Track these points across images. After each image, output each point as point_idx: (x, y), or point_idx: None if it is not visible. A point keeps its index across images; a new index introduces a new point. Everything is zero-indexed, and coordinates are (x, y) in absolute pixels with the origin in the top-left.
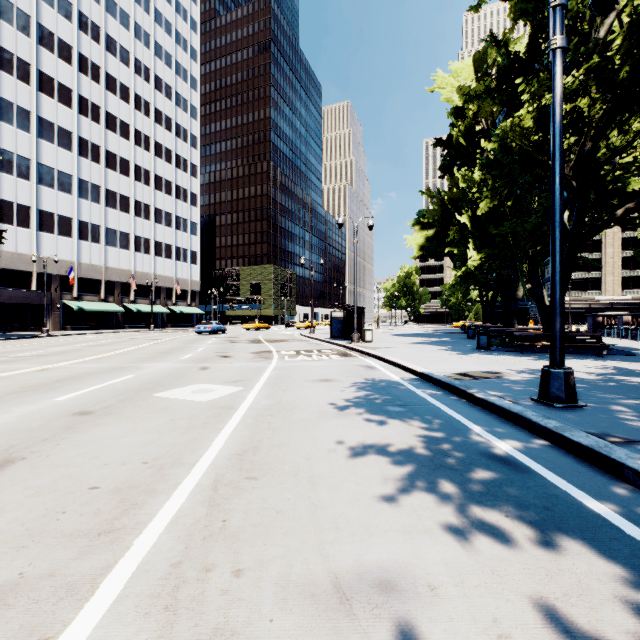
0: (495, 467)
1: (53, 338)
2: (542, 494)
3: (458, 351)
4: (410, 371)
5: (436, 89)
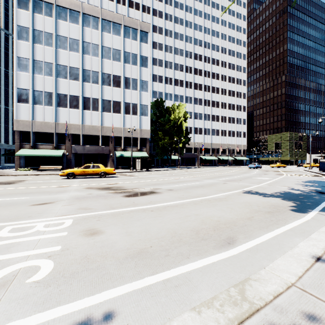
0: (321, 186)
1: (202, 168)
2: (323, 187)
3: None
4: None
5: None
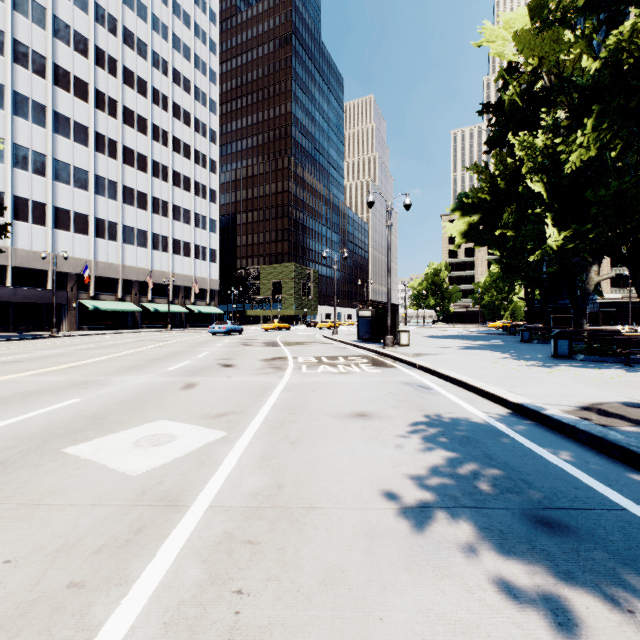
0: None
1: (59, 339)
2: None
3: (532, 361)
4: (492, 398)
5: (484, 44)
